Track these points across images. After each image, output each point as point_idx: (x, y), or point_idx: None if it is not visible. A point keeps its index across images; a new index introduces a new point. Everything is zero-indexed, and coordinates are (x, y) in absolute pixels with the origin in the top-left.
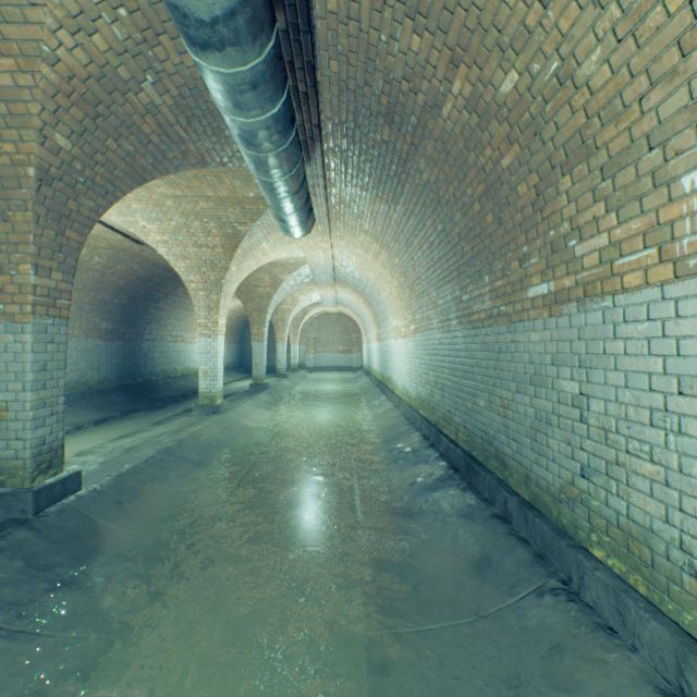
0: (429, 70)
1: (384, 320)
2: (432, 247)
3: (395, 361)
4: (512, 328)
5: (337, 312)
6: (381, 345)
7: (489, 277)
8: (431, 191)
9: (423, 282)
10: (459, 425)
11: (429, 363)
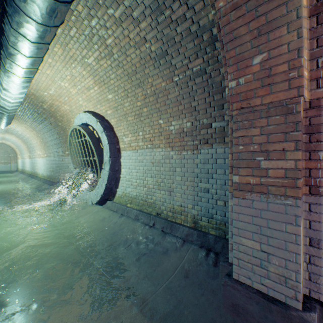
0: (47, 114)
1: (34, 151)
2: (51, 137)
3: (39, 165)
4: (65, 158)
5: (1, 142)
6: (32, 160)
7: (62, 148)
8: (50, 127)
9: (49, 144)
10: (57, 178)
11: (51, 165)
